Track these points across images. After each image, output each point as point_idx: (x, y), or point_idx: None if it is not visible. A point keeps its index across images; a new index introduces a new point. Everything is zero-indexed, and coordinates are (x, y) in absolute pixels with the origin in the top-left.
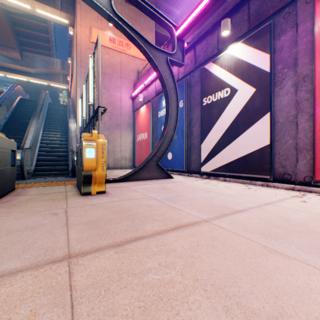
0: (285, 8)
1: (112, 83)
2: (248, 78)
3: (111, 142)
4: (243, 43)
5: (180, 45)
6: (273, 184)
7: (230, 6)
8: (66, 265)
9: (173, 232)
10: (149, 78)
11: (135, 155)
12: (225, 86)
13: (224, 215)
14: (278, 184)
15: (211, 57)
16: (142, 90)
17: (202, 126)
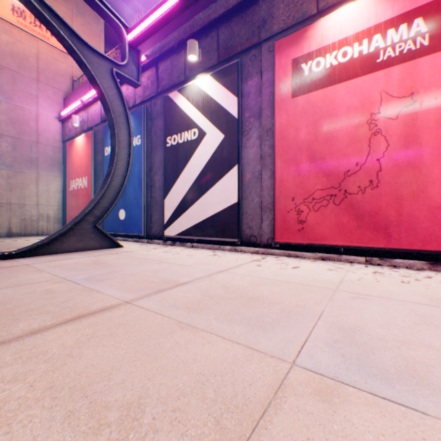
0: (252, 49)
1: (20, 87)
2: (218, 121)
3: (17, 190)
4: (213, 76)
5: (134, 55)
6: (241, 248)
7: (199, 25)
8: None
9: (63, 327)
10: (91, 93)
11: (67, 212)
12: (193, 125)
13: (159, 292)
14: (246, 248)
15: (178, 84)
16: (79, 109)
17: (166, 174)
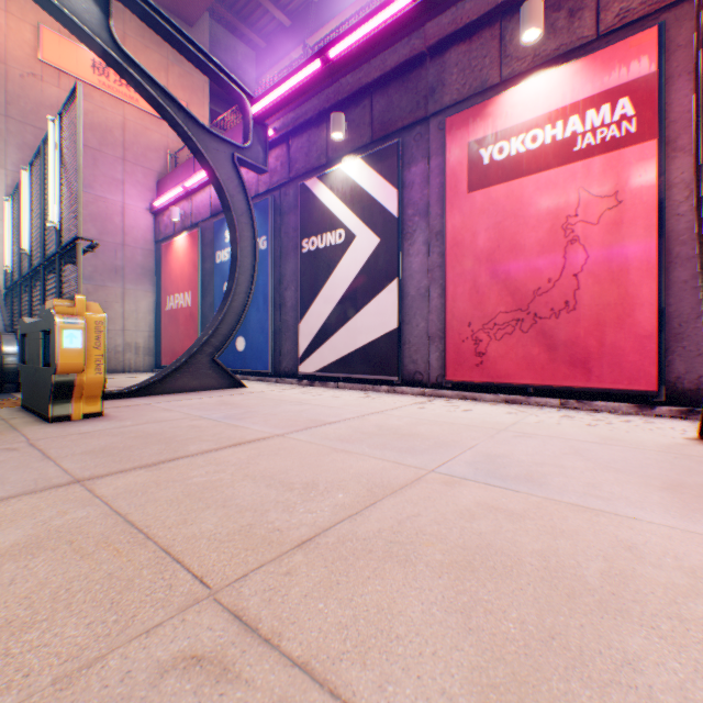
0: (417, 126)
1: (102, 171)
2: (371, 220)
3: None
4: (364, 160)
5: (260, 132)
6: (402, 389)
7: (346, 92)
8: (80, 486)
9: (230, 449)
10: (197, 178)
11: (163, 340)
12: (339, 225)
13: (307, 428)
14: (408, 388)
15: (317, 168)
16: (179, 198)
17: (301, 290)
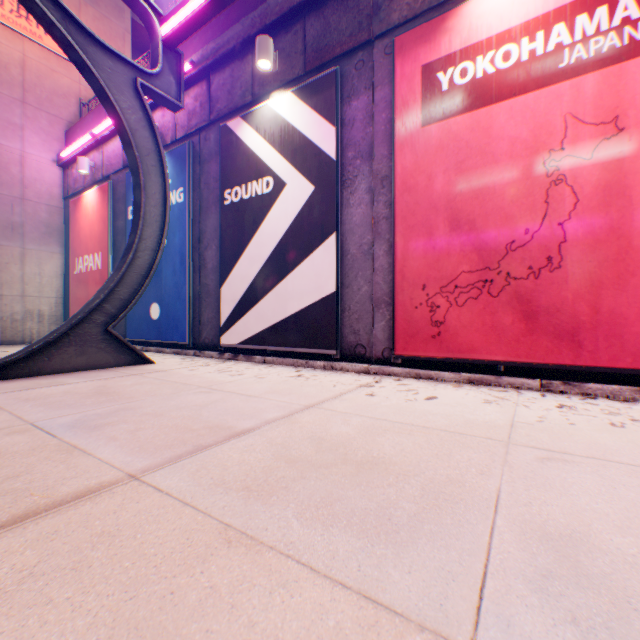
0: (359, 52)
1: None
2: (304, 165)
3: None
4: (296, 94)
5: (173, 60)
6: (341, 365)
7: (274, 14)
8: None
9: None
10: (106, 123)
11: (71, 308)
12: (266, 172)
13: (196, 451)
14: (348, 364)
15: (242, 107)
16: (88, 147)
17: (223, 248)
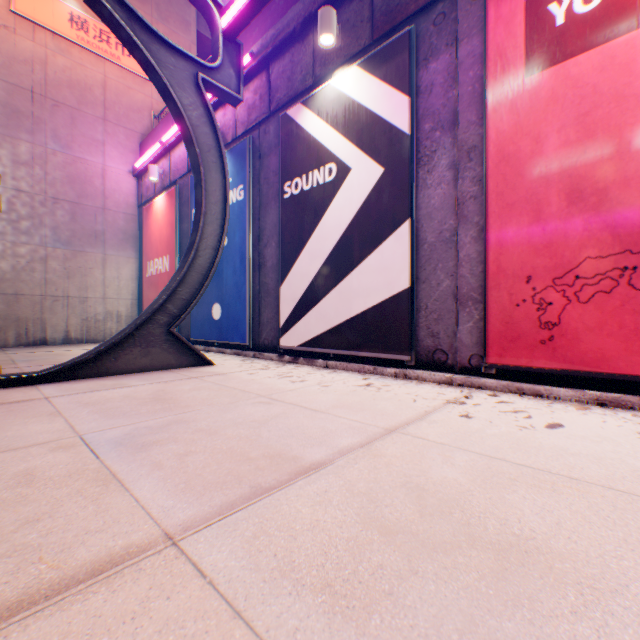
0: (438, 3)
1: (80, 130)
2: (371, 145)
3: (77, 277)
4: (362, 67)
5: (232, 52)
6: (416, 373)
7: None
8: None
9: None
10: (173, 129)
11: (144, 309)
12: (328, 158)
13: (253, 497)
14: (425, 372)
15: (302, 92)
16: (158, 156)
17: (283, 245)
